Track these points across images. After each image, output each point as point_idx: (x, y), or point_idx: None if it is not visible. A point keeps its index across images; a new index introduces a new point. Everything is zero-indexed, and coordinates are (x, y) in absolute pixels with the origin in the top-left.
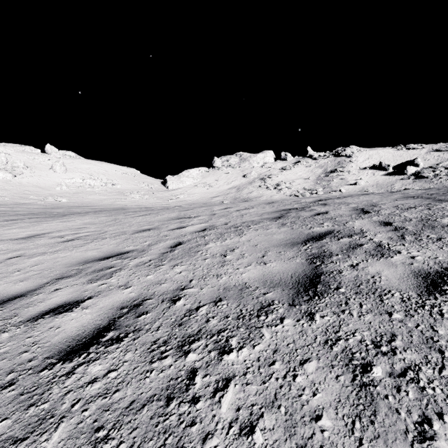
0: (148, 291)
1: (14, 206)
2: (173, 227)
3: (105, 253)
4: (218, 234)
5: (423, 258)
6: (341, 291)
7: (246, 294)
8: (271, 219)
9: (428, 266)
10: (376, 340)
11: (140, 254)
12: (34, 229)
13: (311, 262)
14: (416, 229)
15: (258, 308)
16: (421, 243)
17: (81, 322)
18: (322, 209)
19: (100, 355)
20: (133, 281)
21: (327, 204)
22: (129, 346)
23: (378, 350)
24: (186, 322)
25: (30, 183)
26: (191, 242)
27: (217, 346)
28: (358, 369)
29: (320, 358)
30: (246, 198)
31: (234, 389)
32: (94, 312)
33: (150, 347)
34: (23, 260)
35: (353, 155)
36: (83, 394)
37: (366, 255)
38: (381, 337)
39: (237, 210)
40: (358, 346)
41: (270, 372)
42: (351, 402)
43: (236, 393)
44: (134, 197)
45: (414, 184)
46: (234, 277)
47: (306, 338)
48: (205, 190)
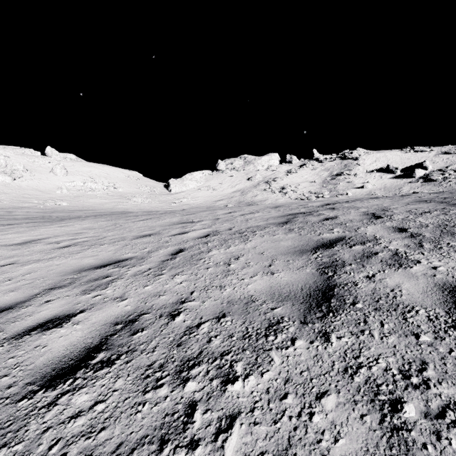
0: (145, 304)
1: (13, 210)
2: (174, 233)
3: (102, 260)
4: (221, 240)
5: (447, 269)
6: (359, 307)
7: (252, 309)
8: (278, 224)
9: (453, 278)
10: (404, 369)
11: (139, 262)
12: (31, 235)
13: (323, 272)
14: (434, 236)
15: (266, 326)
16: (441, 251)
17: (70, 340)
18: (330, 214)
19: (87, 382)
20: (130, 292)
21: (336, 209)
22: (120, 370)
23: (408, 382)
24: (186, 342)
25: (30, 187)
26: (193, 249)
27: (220, 373)
28: (386, 407)
29: (339, 390)
30: (250, 202)
31: (239, 430)
32: (86, 328)
33: (144, 373)
34: (16, 268)
35: (360, 157)
36: (64, 432)
37: (382, 265)
38: (409, 364)
39: (242, 214)
40: (383, 376)
41: (282, 409)
42: (381, 453)
43: (243, 435)
44: (136, 200)
45: (422, 187)
46: (238, 289)
47: (322, 364)
48: (209, 194)
